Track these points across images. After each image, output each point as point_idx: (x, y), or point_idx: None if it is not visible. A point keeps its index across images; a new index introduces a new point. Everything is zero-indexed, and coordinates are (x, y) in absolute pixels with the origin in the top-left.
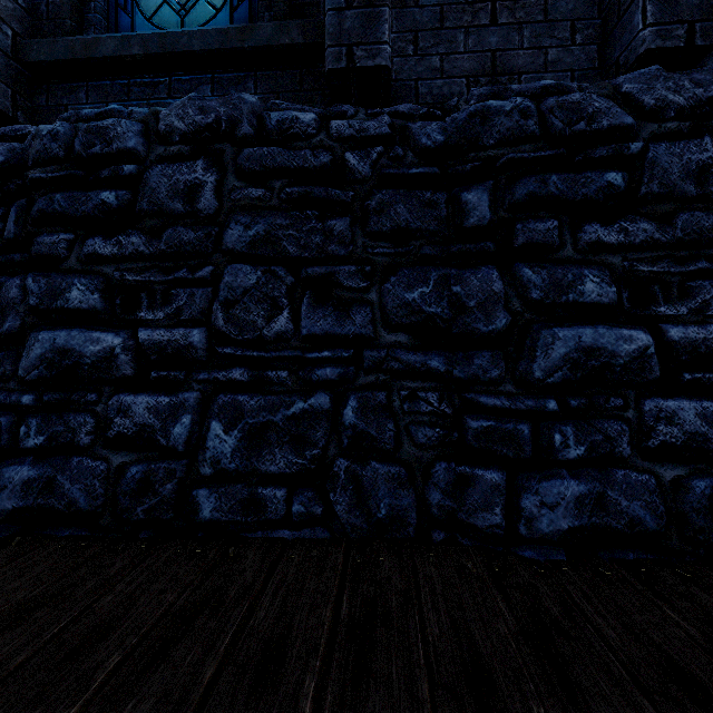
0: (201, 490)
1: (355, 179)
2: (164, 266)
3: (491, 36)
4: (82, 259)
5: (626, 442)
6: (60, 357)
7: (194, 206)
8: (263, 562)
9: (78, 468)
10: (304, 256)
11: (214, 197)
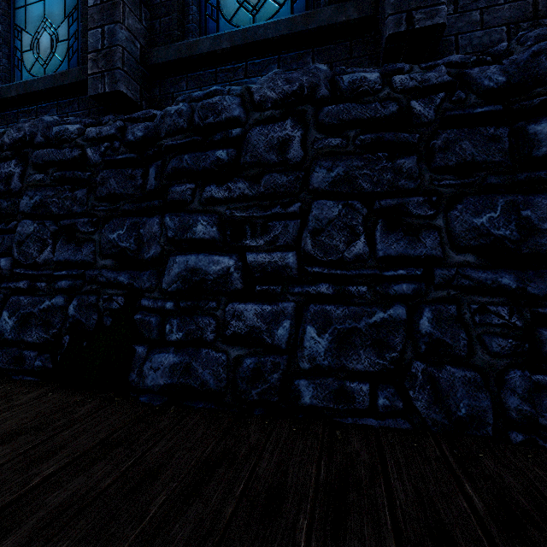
0: (301, 381)
1: (421, 123)
2: (262, 205)
3: None
4: (203, 201)
5: None
6: (191, 274)
7: (284, 156)
8: (369, 446)
9: (206, 357)
10: (377, 191)
11: (300, 148)
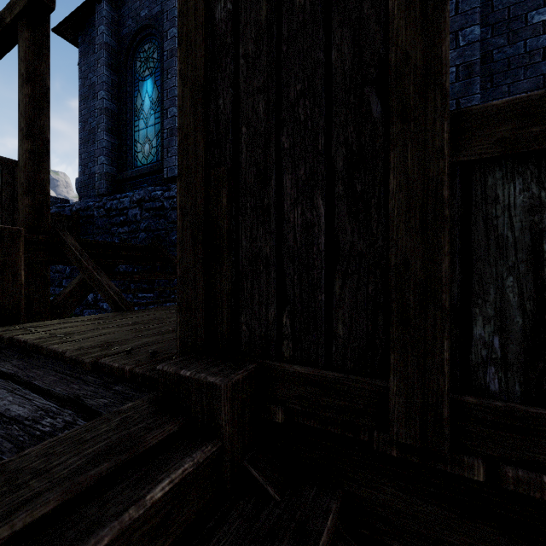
0: None
1: None
2: None
3: (543, 67)
4: None
5: None
6: None
7: None
8: None
9: None
10: None
11: None
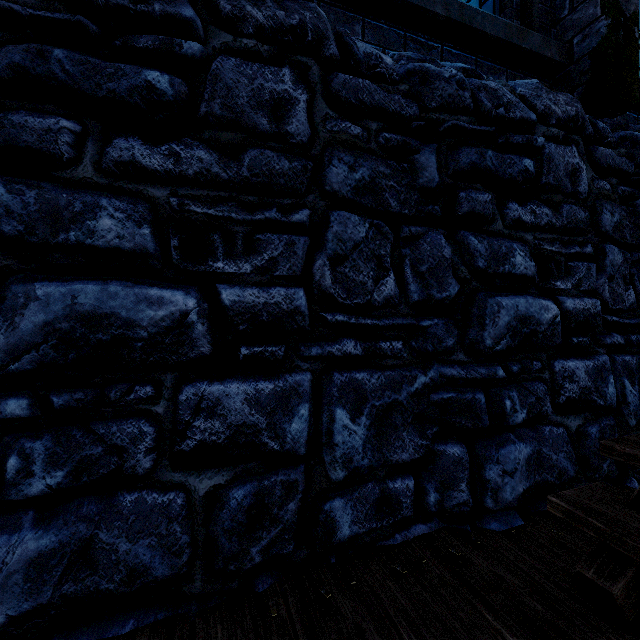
0: None
1: None
2: None
3: None
4: None
5: (144, 451)
6: None
7: None
8: None
9: None
10: None
11: None
